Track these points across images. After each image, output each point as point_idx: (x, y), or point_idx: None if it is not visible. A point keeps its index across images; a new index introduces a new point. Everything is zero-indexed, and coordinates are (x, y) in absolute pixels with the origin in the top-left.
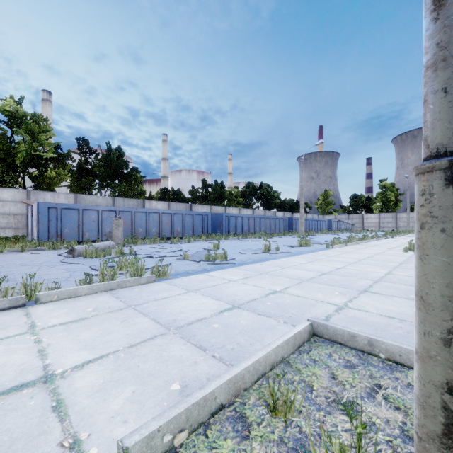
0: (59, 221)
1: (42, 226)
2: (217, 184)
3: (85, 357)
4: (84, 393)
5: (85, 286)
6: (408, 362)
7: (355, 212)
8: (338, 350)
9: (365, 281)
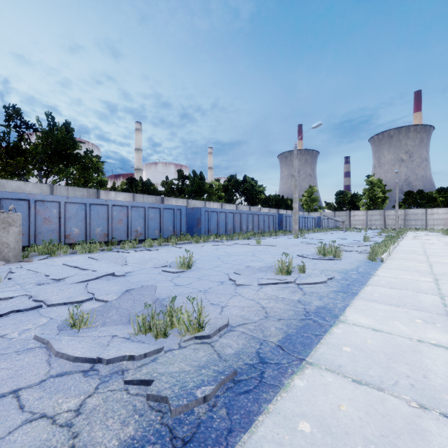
0: None
1: None
2: (196, 175)
3: None
4: None
5: None
6: None
7: (341, 209)
8: None
9: None
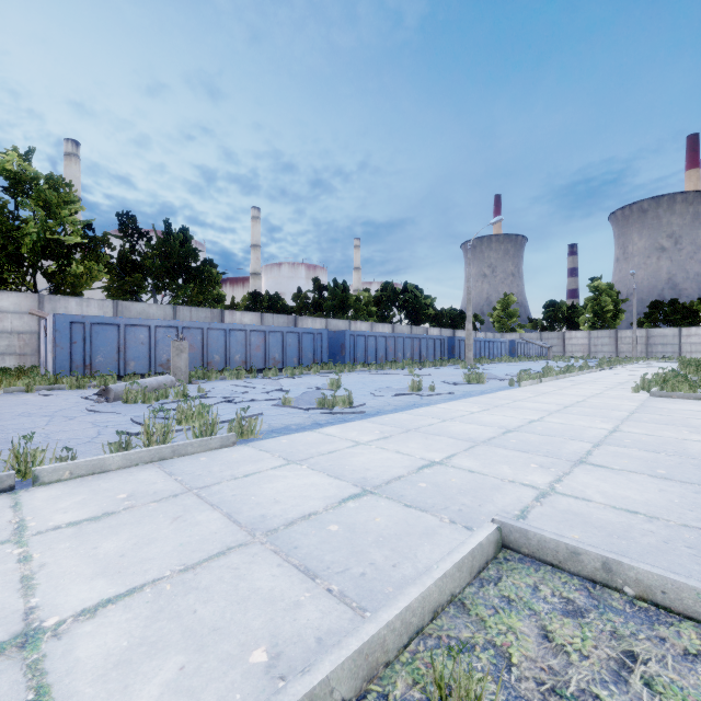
0: (87, 344)
1: (60, 351)
2: (337, 285)
3: (103, 592)
4: (90, 672)
5: (117, 454)
6: (679, 605)
7: (552, 329)
8: (549, 577)
9: (579, 444)
